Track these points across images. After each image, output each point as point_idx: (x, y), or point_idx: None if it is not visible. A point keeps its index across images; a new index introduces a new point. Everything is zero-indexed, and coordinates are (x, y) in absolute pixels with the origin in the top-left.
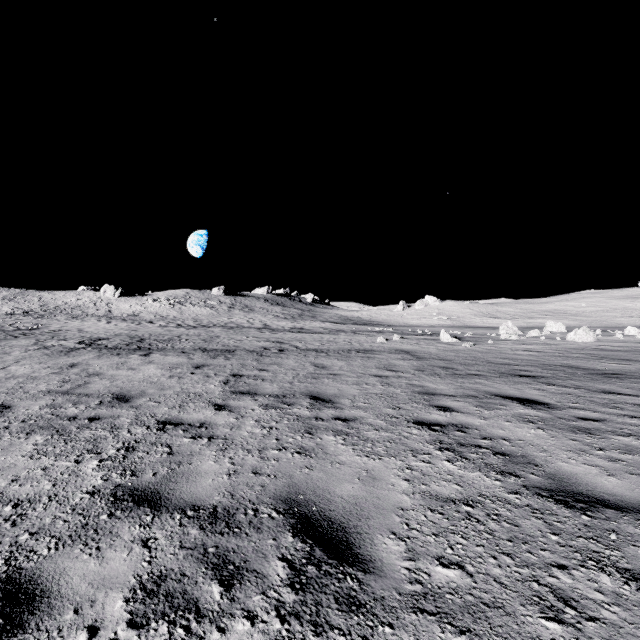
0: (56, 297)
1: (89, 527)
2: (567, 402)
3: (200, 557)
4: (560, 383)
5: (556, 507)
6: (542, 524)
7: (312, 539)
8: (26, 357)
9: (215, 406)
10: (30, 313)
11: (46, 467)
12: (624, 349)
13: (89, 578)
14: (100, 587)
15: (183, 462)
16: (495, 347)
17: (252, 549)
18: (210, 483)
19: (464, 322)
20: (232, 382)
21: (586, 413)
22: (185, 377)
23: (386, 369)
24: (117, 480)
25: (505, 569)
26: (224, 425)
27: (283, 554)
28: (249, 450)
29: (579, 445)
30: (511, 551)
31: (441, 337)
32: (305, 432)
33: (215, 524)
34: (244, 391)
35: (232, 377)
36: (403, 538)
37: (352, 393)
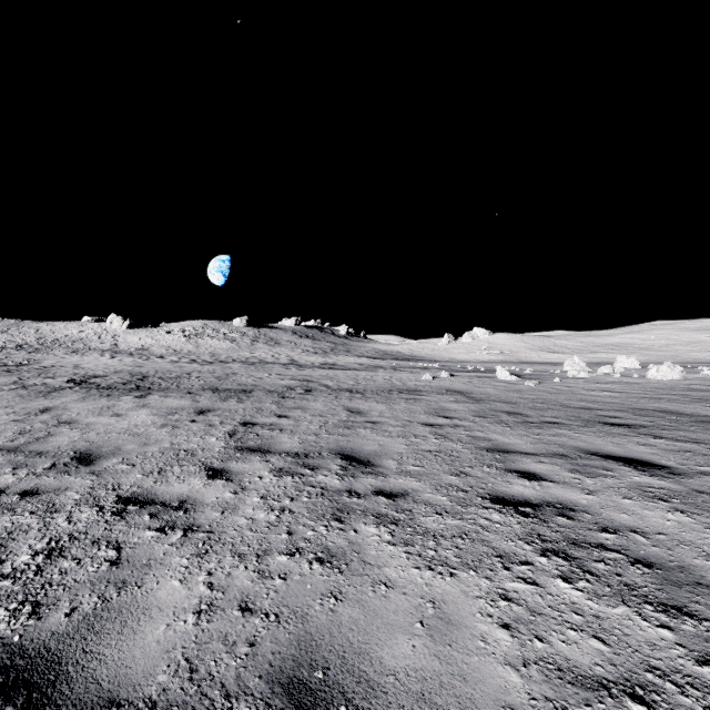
0: (56, 329)
1: None
2: (694, 464)
3: None
4: (668, 435)
5: None
6: None
7: None
8: None
9: (209, 471)
10: (24, 347)
11: None
12: None
13: None
14: None
15: (129, 583)
16: (565, 386)
17: None
18: (160, 636)
19: (518, 357)
20: (240, 434)
21: None
22: (181, 426)
23: (438, 415)
24: None
25: None
26: (214, 505)
27: None
28: (242, 555)
29: None
30: None
31: (498, 374)
32: (332, 518)
33: None
34: (253, 447)
35: (242, 426)
36: None
37: (398, 450)
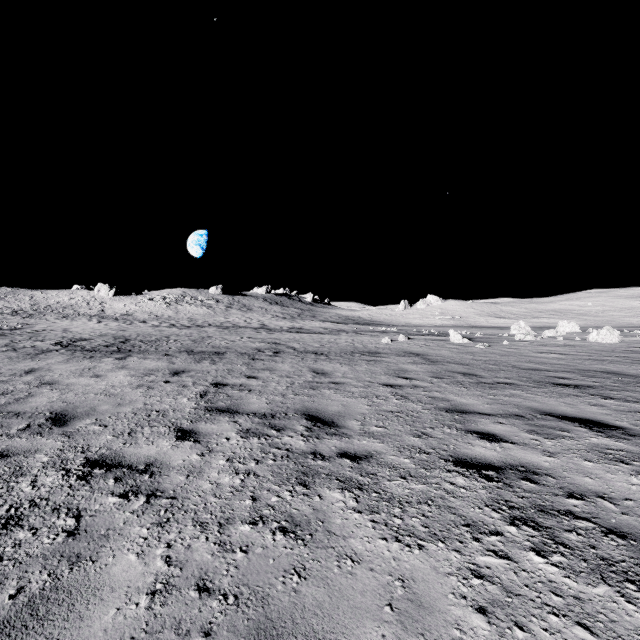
0: (48, 296)
1: None
2: None
3: None
4: (616, 395)
5: None
6: None
7: None
8: None
9: (178, 432)
10: (19, 312)
11: None
12: None
13: None
14: None
15: (83, 557)
16: (513, 349)
17: None
18: (108, 623)
19: (468, 322)
20: (211, 394)
21: None
22: (156, 387)
23: (398, 376)
24: None
25: None
26: (180, 468)
27: None
28: (204, 524)
29: None
30: None
31: (451, 338)
32: (297, 482)
33: None
34: (223, 408)
35: (213, 387)
36: None
37: (361, 411)
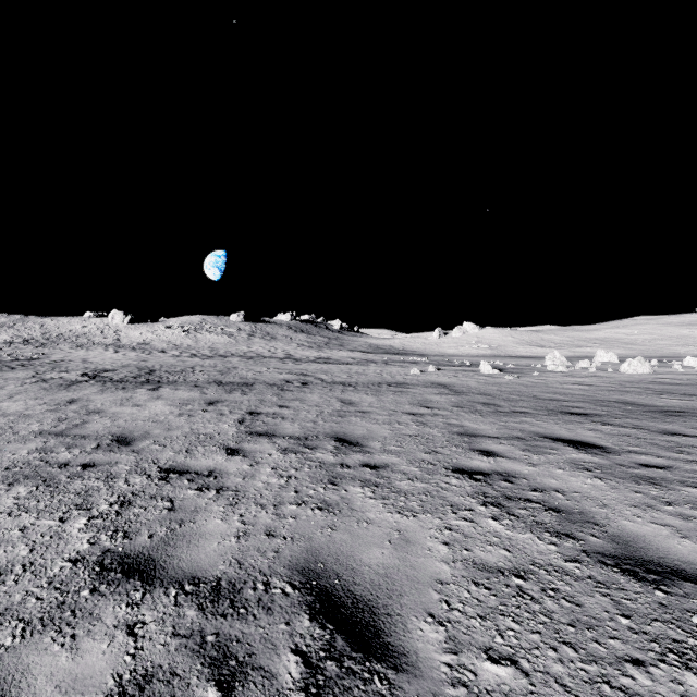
0: (60, 324)
1: (66, 607)
2: (626, 445)
3: (196, 649)
4: (616, 422)
5: (624, 579)
6: (609, 602)
7: (333, 623)
8: (21, 392)
9: (227, 450)
10: (31, 341)
11: (25, 527)
12: (684, 382)
13: (57, 678)
14: (69, 692)
15: (185, 520)
16: (541, 380)
17: (260, 637)
18: (215, 548)
19: (506, 351)
20: (248, 421)
21: (649, 459)
22: (196, 415)
23: (421, 405)
24: (106, 544)
25: (568, 665)
26: (236, 474)
27: (297, 644)
28: (263, 505)
29: (644, 499)
30: (574, 640)
31: (481, 368)
32: (328, 482)
33: (217, 603)
34: (261, 432)
35: (249, 415)
36: (443, 622)
37: (383, 434)
